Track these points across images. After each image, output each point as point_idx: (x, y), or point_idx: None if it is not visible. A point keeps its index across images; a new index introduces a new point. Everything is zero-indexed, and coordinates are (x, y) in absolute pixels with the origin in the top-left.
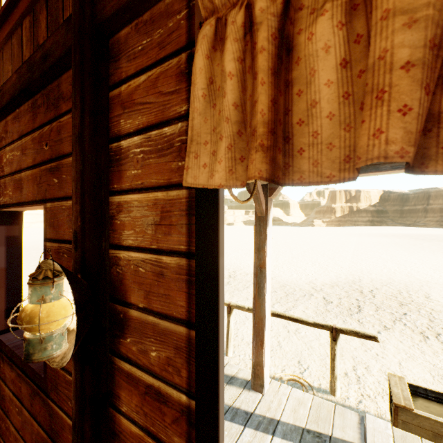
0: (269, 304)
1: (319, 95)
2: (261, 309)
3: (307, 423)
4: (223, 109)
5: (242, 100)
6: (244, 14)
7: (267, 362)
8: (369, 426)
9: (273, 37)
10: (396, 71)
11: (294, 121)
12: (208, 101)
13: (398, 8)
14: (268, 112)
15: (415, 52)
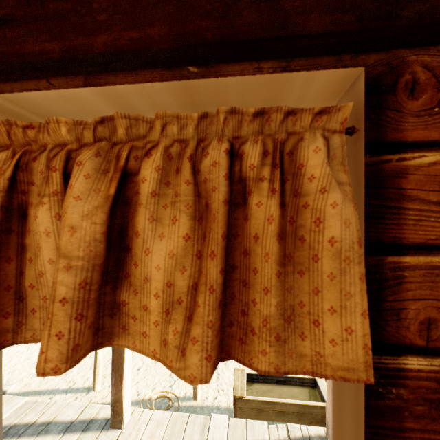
0: None
1: (45, 268)
2: None
3: None
4: None
5: None
6: None
7: (128, 395)
8: (212, 425)
9: None
10: (57, 303)
11: (27, 284)
12: None
13: (63, 252)
14: None
15: (69, 291)
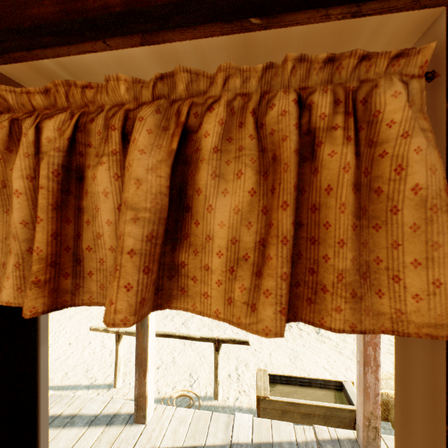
0: (153, 331)
1: (102, 229)
2: (145, 339)
3: (185, 441)
4: (11, 224)
5: (34, 216)
6: (35, 134)
7: (151, 390)
8: (236, 424)
9: (55, 174)
10: (125, 255)
11: (84, 246)
12: (1, 205)
13: (129, 204)
14: (48, 247)
15: (137, 243)
